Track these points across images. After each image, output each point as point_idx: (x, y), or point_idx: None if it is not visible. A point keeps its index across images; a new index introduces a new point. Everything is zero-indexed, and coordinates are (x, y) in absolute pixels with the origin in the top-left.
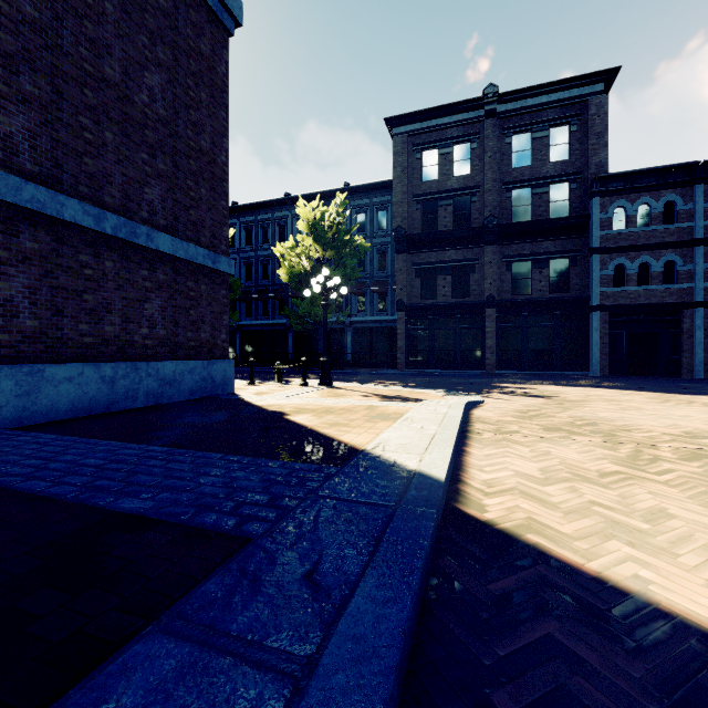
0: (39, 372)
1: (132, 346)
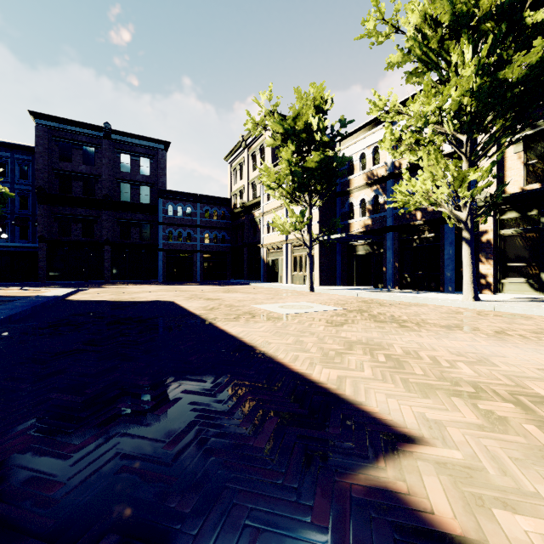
0: None
1: None
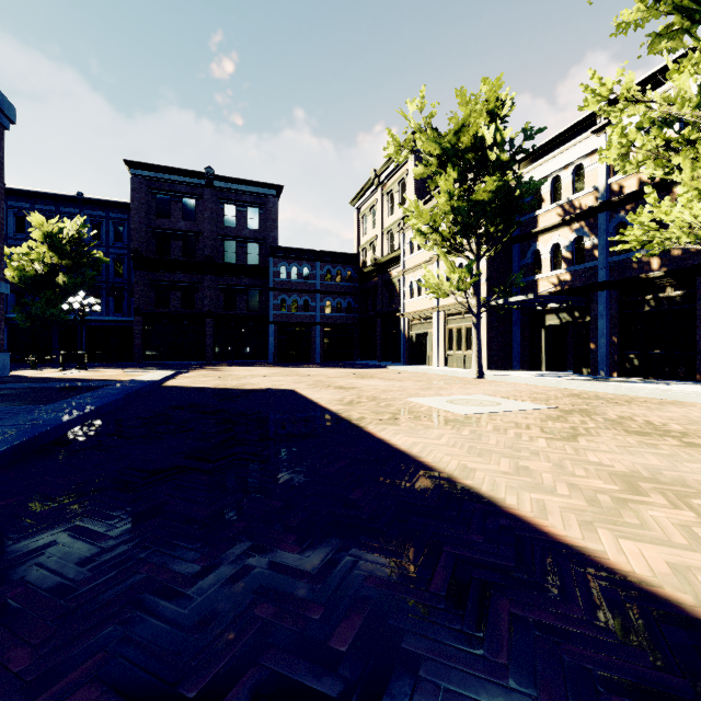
0: None
1: None
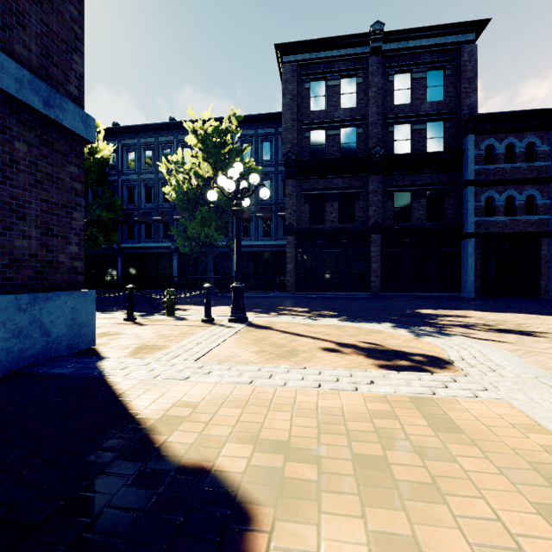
0: None
1: None
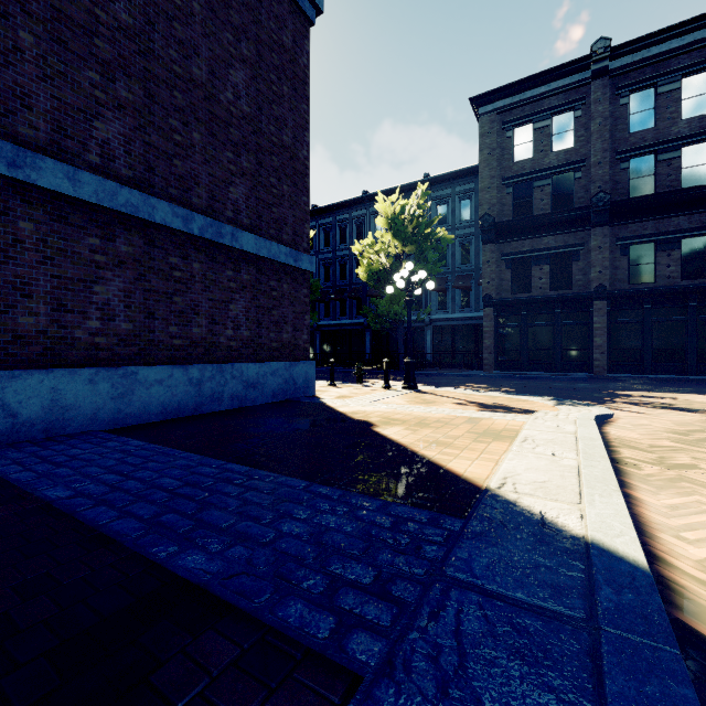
0: (132, 374)
1: (217, 348)
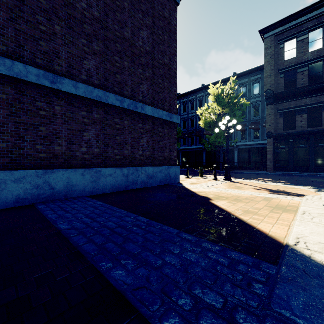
0: (99, 171)
1: (135, 160)
